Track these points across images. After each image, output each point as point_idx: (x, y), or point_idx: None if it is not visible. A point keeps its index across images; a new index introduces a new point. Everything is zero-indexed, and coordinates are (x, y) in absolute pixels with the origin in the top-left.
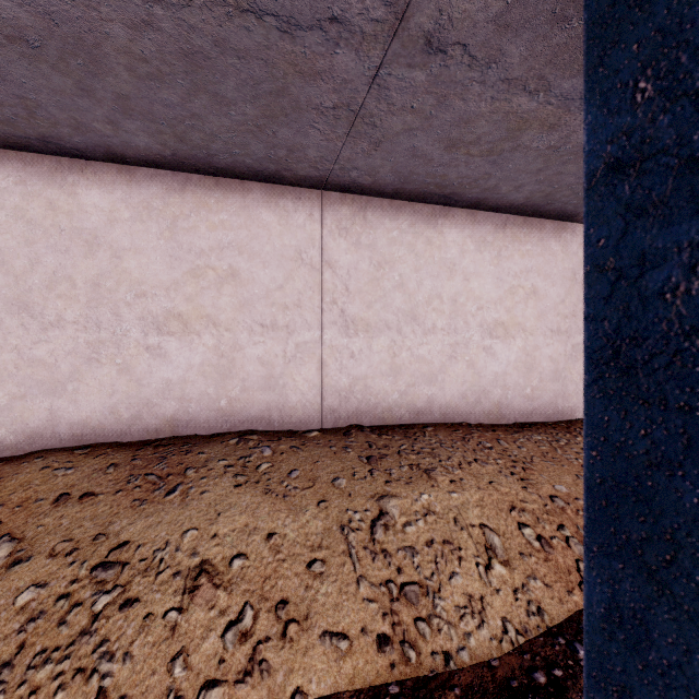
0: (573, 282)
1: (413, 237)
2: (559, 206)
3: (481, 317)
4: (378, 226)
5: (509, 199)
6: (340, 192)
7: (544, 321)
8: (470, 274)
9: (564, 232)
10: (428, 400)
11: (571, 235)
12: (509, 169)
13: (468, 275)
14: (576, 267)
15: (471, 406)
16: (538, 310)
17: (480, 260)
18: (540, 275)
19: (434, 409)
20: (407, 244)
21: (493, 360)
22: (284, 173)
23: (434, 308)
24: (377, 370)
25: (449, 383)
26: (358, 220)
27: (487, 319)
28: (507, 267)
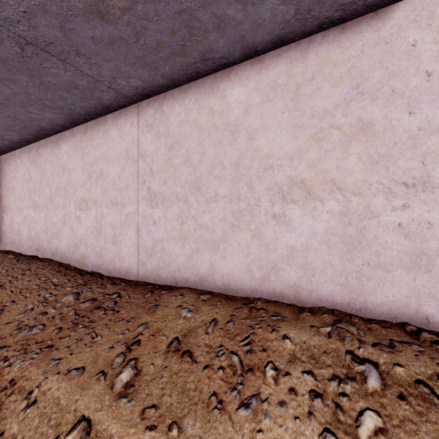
0: (127, 159)
1: (52, 156)
2: (79, 107)
3: (75, 197)
4: (42, 155)
5: (55, 117)
6: (33, 143)
7: (107, 196)
8: (71, 170)
9: (120, 118)
10: (56, 247)
11: (125, 118)
12: (2, 111)
13: (70, 171)
14: (128, 145)
15: (71, 255)
16: (104, 187)
17: (75, 159)
18: (105, 160)
19: (58, 253)
20: (50, 160)
21: (81, 226)
22: (7, 145)
23: (58, 194)
24: (42, 229)
25: (63, 239)
26: (37, 154)
27: (78, 198)
28: (87, 159)
